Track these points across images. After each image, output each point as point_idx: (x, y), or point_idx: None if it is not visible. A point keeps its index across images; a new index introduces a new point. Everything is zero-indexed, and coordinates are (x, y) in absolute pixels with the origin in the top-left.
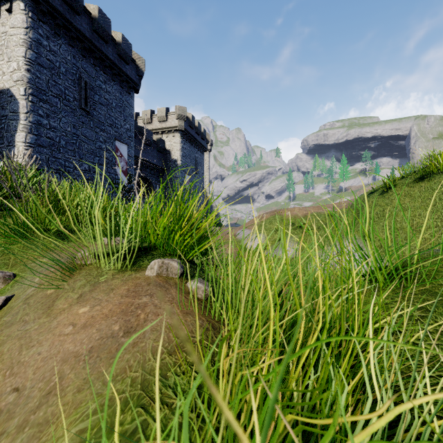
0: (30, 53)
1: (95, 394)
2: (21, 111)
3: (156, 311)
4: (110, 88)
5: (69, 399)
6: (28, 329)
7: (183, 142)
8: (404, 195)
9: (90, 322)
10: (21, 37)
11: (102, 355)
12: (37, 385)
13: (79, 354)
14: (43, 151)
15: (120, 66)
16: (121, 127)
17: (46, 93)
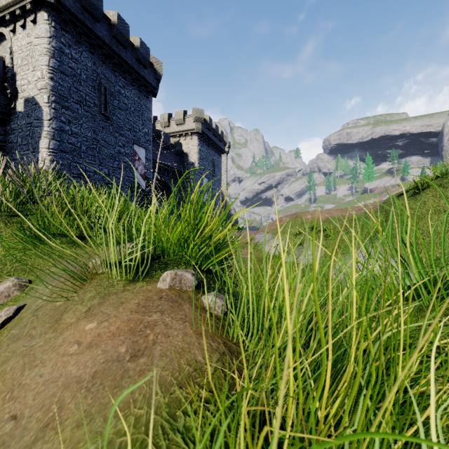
0: (53, 62)
1: (94, 432)
2: (45, 118)
3: (167, 331)
4: (129, 92)
5: (67, 435)
6: (33, 346)
7: (200, 145)
8: (439, 197)
9: (96, 341)
10: (44, 47)
11: (105, 382)
12: (35, 415)
13: (82, 380)
14: (65, 156)
15: (139, 70)
16: (139, 131)
17: (68, 99)
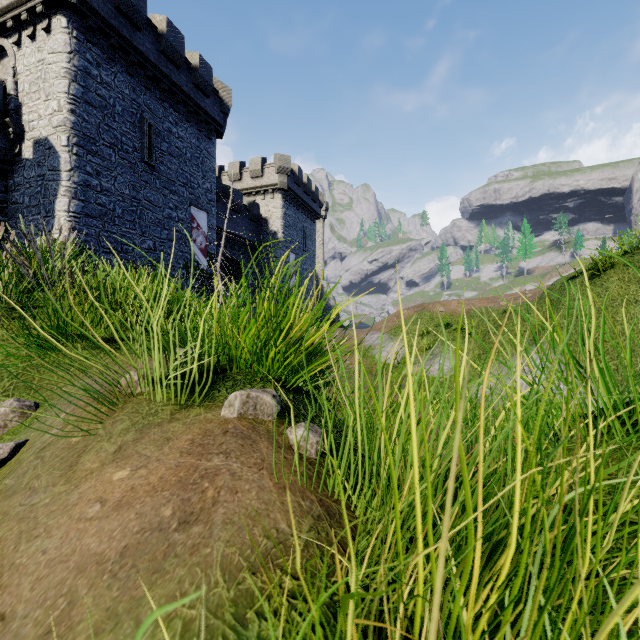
0: (75, 87)
1: None
2: (63, 168)
3: (234, 484)
4: (183, 132)
5: None
6: (34, 504)
7: (285, 207)
8: (628, 281)
9: (128, 499)
10: (62, 66)
11: (140, 564)
12: (33, 614)
13: (105, 559)
14: (92, 223)
15: (197, 100)
16: (198, 186)
17: (96, 141)
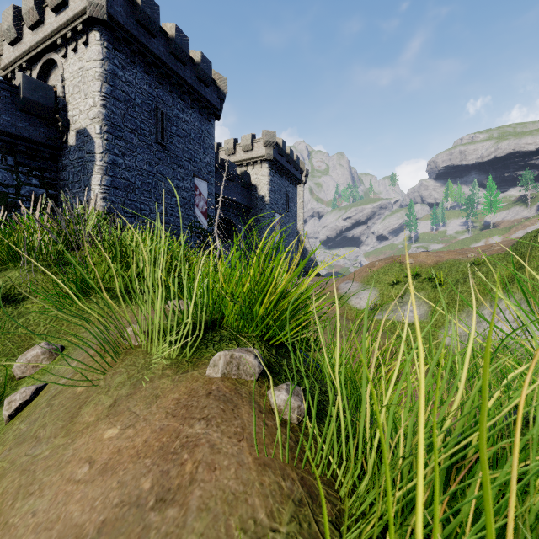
0: (106, 87)
1: None
2: (97, 151)
3: (212, 458)
4: (188, 117)
5: None
6: (37, 456)
7: (271, 175)
8: None
9: (113, 463)
10: (96, 71)
11: None
12: None
13: (84, 534)
14: (118, 193)
15: (199, 90)
16: (200, 160)
17: (122, 129)
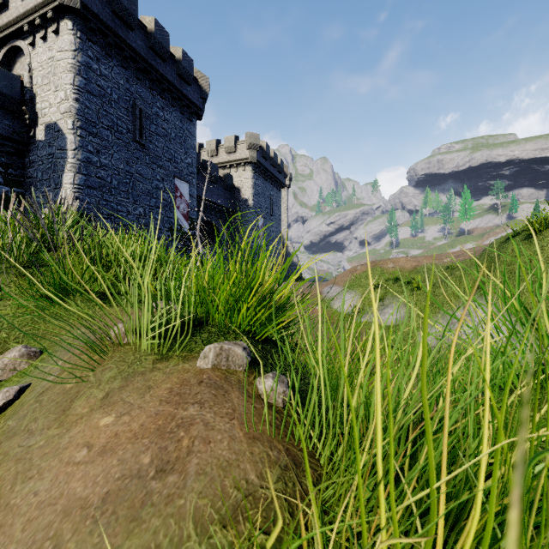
0: (79, 80)
1: None
2: (69, 147)
3: (207, 434)
4: (168, 115)
5: None
6: (31, 446)
7: (255, 178)
8: None
9: (111, 445)
10: (68, 62)
11: (119, 511)
12: None
13: (89, 504)
14: (93, 193)
15: (180, 88)
16: (181, 161)
17: (96, 125)
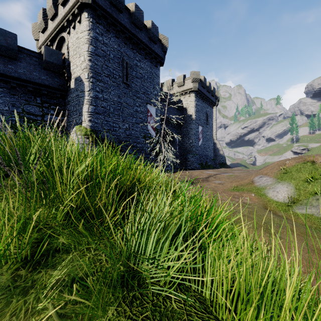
0: (91, 48)
1: None
2: (86, 90)
3: None
4: (143, 64)
5: None
6: None
7: (196, 100)
8: None
9: None
10: (85, 38)
11: None
12: None
13: None
14: (99, 117)
15: (150, 46)
16: (151, 93)
17: (101, 74)
